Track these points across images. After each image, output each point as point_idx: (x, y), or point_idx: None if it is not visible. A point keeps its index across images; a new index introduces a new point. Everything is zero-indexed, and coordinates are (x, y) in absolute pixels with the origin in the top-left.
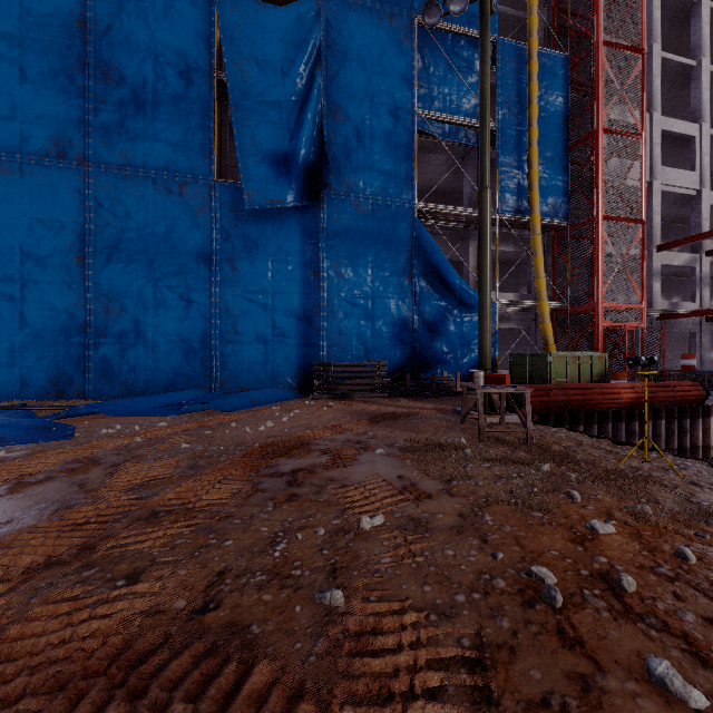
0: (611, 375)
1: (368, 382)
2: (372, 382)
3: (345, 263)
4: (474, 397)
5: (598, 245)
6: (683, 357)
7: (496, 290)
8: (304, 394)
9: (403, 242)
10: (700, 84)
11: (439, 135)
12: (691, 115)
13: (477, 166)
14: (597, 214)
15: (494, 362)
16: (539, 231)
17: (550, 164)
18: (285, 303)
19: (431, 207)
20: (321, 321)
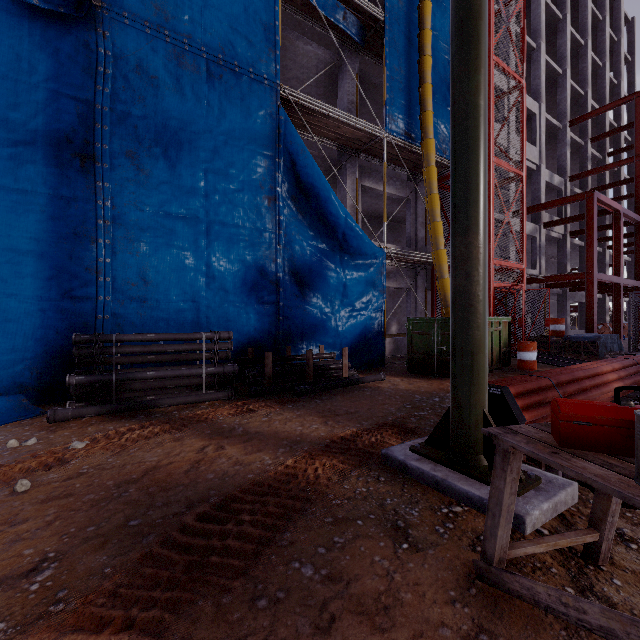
0: (519, 346)
1: (193, 372)
2: (202, 372)
3: (154, 152)
4: (371, 386)
5: (490, 191)
6: (554, 322)
7: (384, 233)
8: (58, 401)
9: (260, 139)
10: (539, 66)
11: (312, 1)
12: (531, 94)
13: (356, 75)
14: (489, 155)
15: (382, 330)
16: (434, 162)
17: (440, 88)
18: (6, 209)
19: (302, 99)
20: (99, 254)
